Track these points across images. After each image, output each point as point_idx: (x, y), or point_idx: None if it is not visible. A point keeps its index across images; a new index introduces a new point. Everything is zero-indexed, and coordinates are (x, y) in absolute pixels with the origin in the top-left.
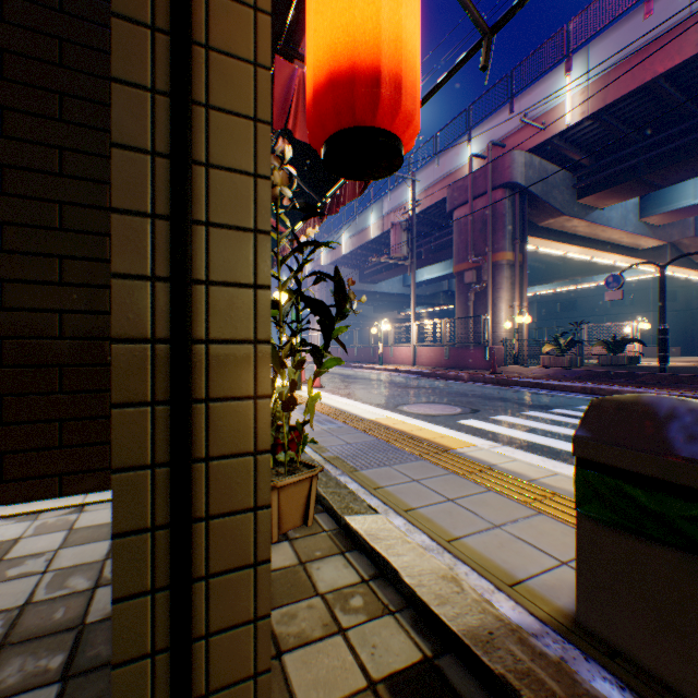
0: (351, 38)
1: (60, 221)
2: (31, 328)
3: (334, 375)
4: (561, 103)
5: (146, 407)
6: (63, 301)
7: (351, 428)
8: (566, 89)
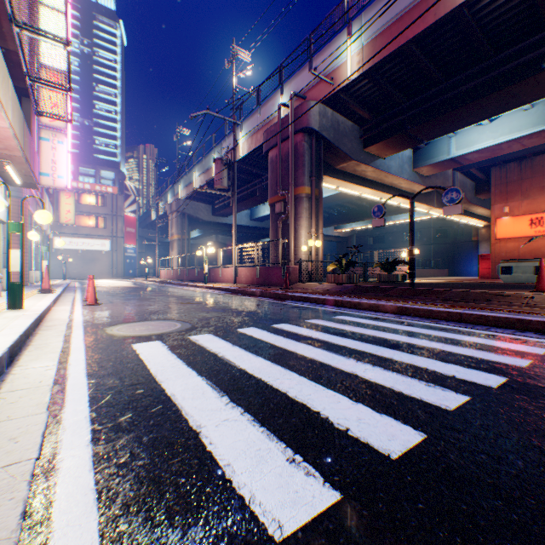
0: None
1: None
2: None
3: (148, 293)
4: (344, 62)
5: None
6: None
7: None
8: (347, 50)
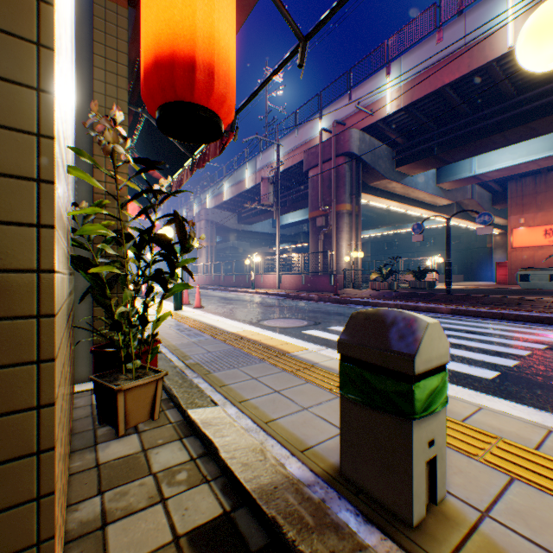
0: (172, 31)
1: None
2: None
3: (214, 298)
4: (383, 96)
5: None
6: None
7: (215, 339)
8: (387, 87)
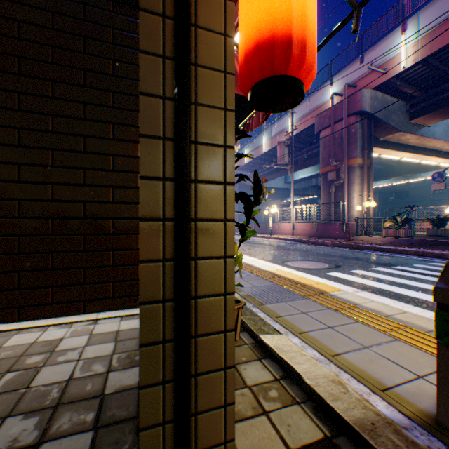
0: (271, 17)
1: (84, 147)
2: (67, 212)
3: None
4: (397, 54)
5: (159, 262)
6: (85, 195)
7: (256, 276)
8: (402, 44)
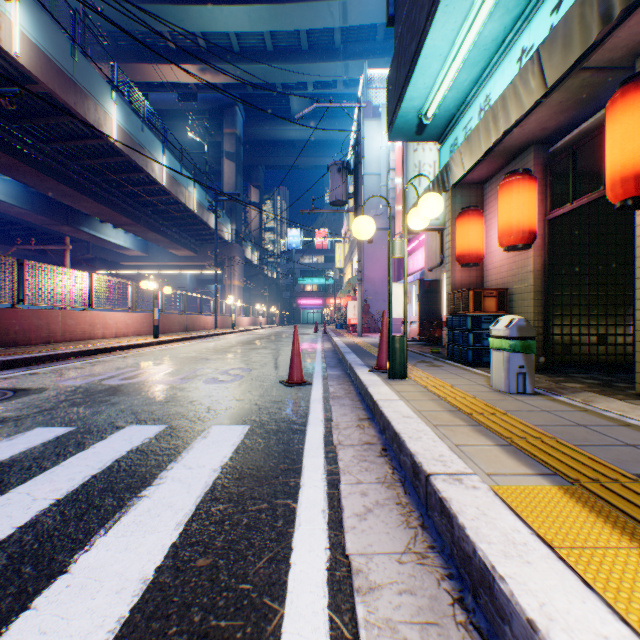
0: None
1: None
2: None
3: None
4: None
5: None
6: None
7: None
8: None
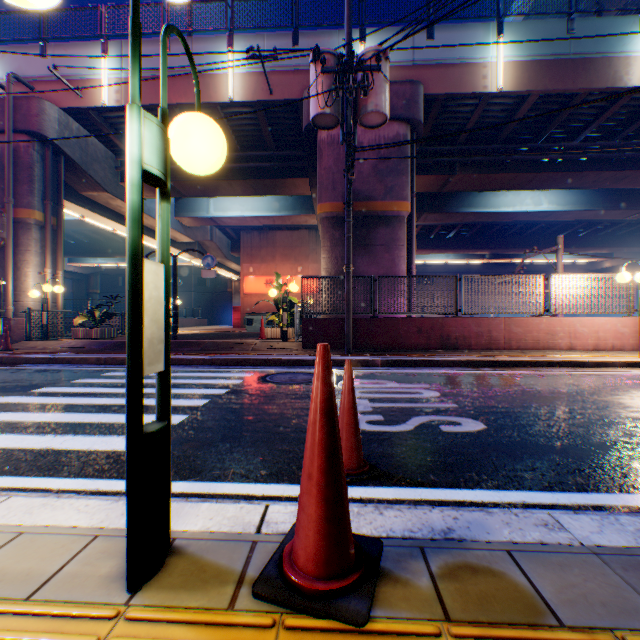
0: None
1: None
2: None
3: None
4: (99, 79)
5: None
6: None
7: None
8: (104, 70)
